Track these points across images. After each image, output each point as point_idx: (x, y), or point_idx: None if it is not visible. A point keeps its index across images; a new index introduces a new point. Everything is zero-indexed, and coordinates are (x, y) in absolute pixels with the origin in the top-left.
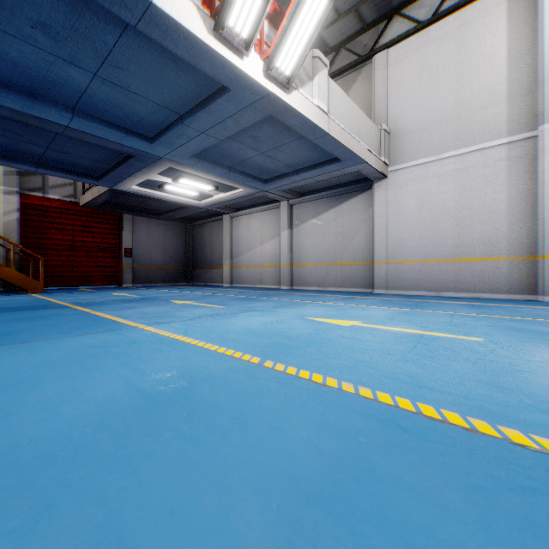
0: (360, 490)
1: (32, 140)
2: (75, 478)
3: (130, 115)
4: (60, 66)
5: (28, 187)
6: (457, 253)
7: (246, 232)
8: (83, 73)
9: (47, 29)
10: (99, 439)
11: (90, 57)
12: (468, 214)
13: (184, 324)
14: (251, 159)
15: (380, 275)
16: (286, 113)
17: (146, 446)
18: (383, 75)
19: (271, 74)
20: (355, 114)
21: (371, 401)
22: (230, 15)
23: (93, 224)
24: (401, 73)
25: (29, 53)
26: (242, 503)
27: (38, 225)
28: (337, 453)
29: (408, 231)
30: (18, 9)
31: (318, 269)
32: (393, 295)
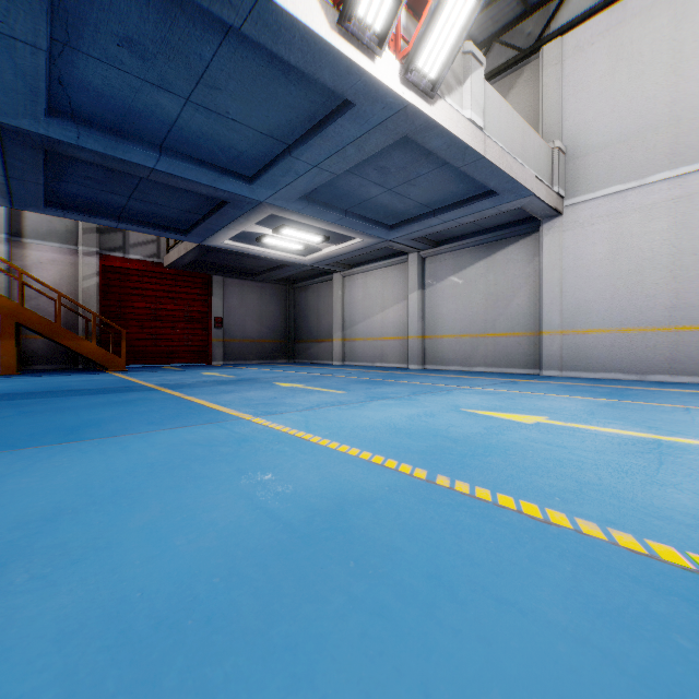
0: None
1: (113, 188)
2: (217, 676)
3: (227, 149)
4: (147, 92)
5: (108, 246)
6: (673, 319)
7: (363, 294)
8: (174, 99)
9: (134, 46)
10: (237, 601)
11: (182, 78)
12: (691, 262)
13: (302, 416)
14: (374, 199)
15: (551, 351)
16: (427, 132)
17: (311, 621)
18: (556, 74)
19: (411, 78)
20: (519, 129)
21: (646, 558)
22: (360, 1)
23: (179, 288)
24: (582, 67)
25: (113, 79)
26: None
27: (118, 291)
28: (649, 669)
29: (594, 288)
30: (102, 24)
31: (461, 343)
32: (572, 378)
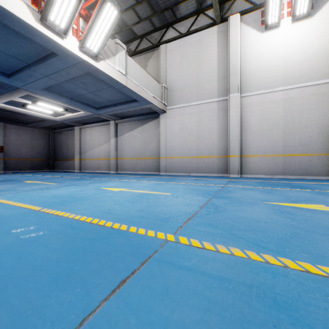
0: (21, 247)
1: None
2: None
3: None
4: None
5: None
6: (197, 153)
7: (90, 138)
8: None
9: None
10: None
11: None
12: (202, 134)
13: (16, 194)
14: (85, 95)
15: (163, 165)
16: (98, 72)
17: None
18: (164, 57)
19: (84, 50)
20: (145, 77)
21: (74, 220)
22: (51, 13)
23: None
24: (172, 57)
25: None
26: None
27: None
28: (28, 238)
29: (176, 141)
30: None
31: (132, 161)
32: (167, 175)
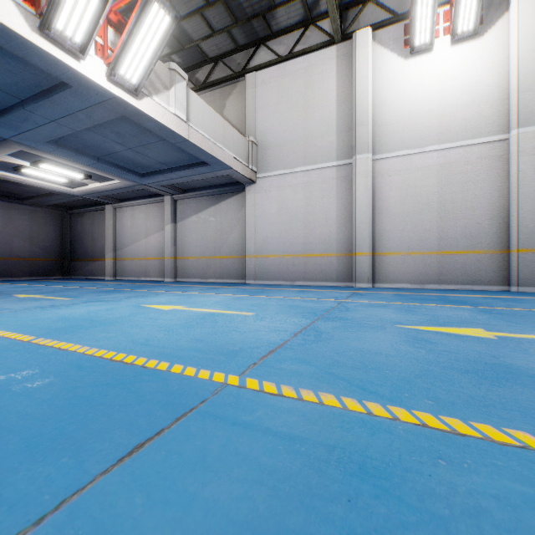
0: None
1: None
2: None
3: None
4: None
5: None
6: (305, 250)
7: (131, 223)
8: None
9: None
10: None
11: None
12: (312, 219)
13: None
14: (120, 153)
15: (250, 268)
16: (139, 116)
17: None
18: (253, 94)
19: (115, 79)
20: (220, 125)
21: (86, 355)
22: (57, 18)
23: None
24: (266, 95)
25: None
26: None
27: None
28: (2, 384)
29: (271, 230)
30: None
31: (200, 262)
32: (257, 285)
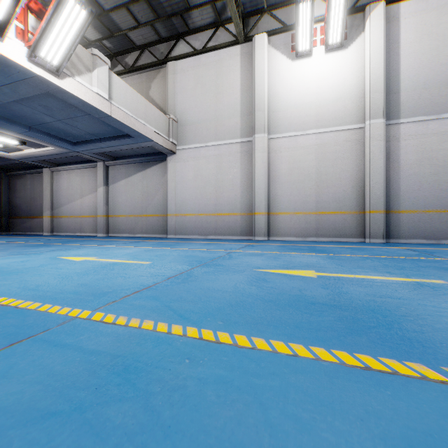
0: None
1: None
2: None
3: None
4: None
5: None
6: (216, 210)
7: (67, 185)
8: None
9: None
10: None
11: None
12: (222, 185)
13: None
14: (51, 124)
15: (171, 224)
16: (63, 94)
17: None
18: (173, 79)
19: (36, 60)
20: (142, 104)
21: None
22: None
23: None
24: (184, 80)
25: None
26: None
27: None
28: None
29: (189, 193)
30: None
31: (129, 220)
32: (176, 239)
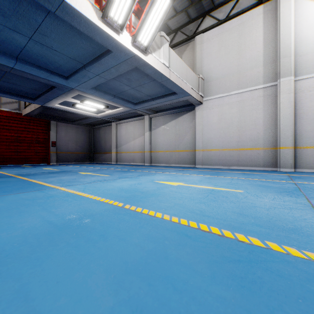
0: (158, 266)
1: None
2: (5, 269)
3: (53, 63)
4: (8, 32)
5: None
6: (238, 145)
7: (125, 132)
8: (23, 37)
9: None
10: (22, 249)
11: (27, 28)
12: (244, 125)
13: (84, 186)
14: (127, 91)
15: (199, 157)
16: (145, 66)
17: (49, 251)
18: (200, 48)
19: (136, 44)
20: (184, 68)
21: (176, 223)
22: (111, 10)
23: (31, 126)
24: (209, 47)
25: None
26: (96, 275)
27: None
28: (151, 249)
29: (213, 133)
30: None
31: (165, 154)
32: (205, 168)
